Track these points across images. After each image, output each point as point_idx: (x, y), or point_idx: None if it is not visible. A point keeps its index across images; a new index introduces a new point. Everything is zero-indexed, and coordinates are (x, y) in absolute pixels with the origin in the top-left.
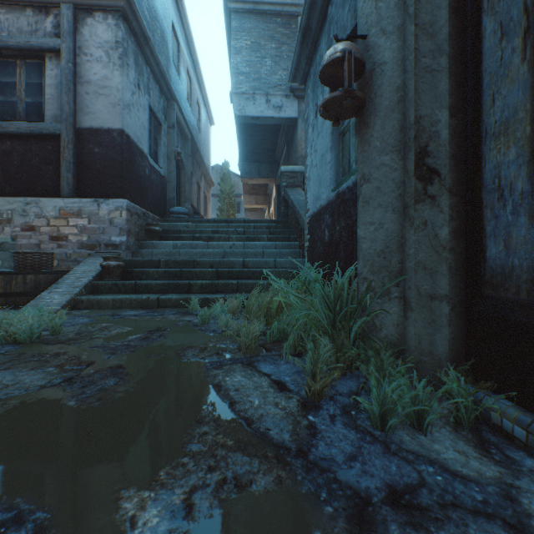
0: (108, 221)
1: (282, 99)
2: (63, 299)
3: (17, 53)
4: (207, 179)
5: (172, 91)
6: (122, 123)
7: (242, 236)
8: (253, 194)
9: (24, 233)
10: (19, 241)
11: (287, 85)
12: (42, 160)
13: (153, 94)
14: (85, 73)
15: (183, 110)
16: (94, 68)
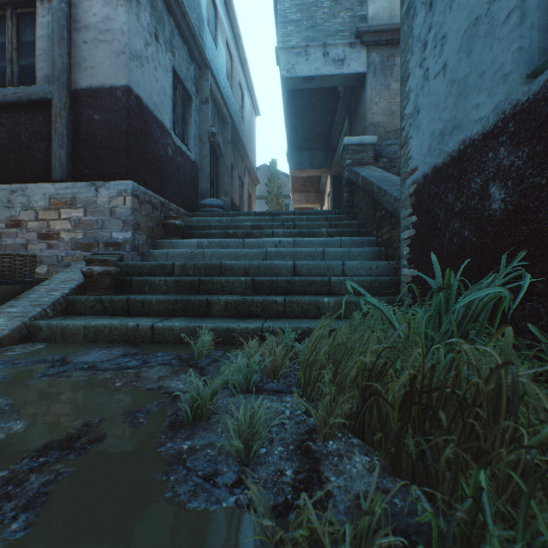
0: (109, 211)
1: (344, 50)
2: (7, 326)
3: (5, 2)
4: (251, 176)
5: (204, 56)
6: (128, 78)
7: (291, 231)
8: (303, 192)
9: (9, 230)
10: (4, 241)
11: (351, 30)
12: (33, 135)
13: (180, 56)
14: (82, 16)
15: (221, 89)
16: (93, 8)
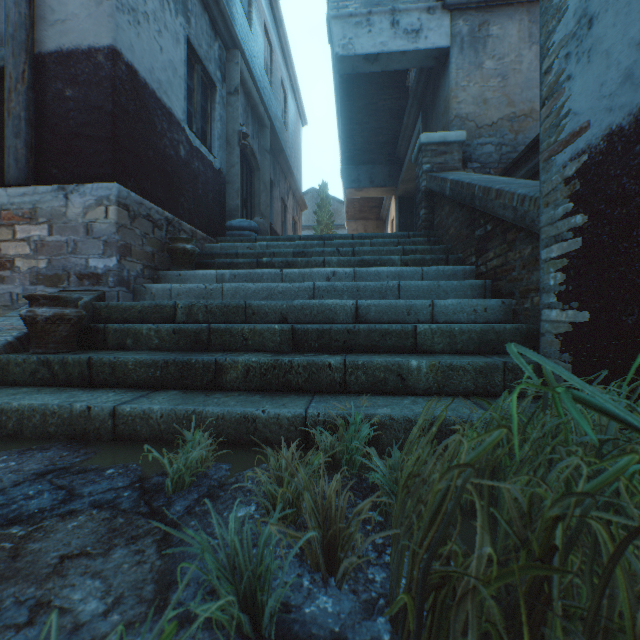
0: (83, 228)
1: (420, 17)
2: None
3: None
4: (297, 198)
5: (233, 31)
6: (113, 35)
7: (350, 259)
8: (360, 219)
9: None
10: None
11: None
12: None
13: (197, 25)
14: None
15: (257, 82)
16: None
